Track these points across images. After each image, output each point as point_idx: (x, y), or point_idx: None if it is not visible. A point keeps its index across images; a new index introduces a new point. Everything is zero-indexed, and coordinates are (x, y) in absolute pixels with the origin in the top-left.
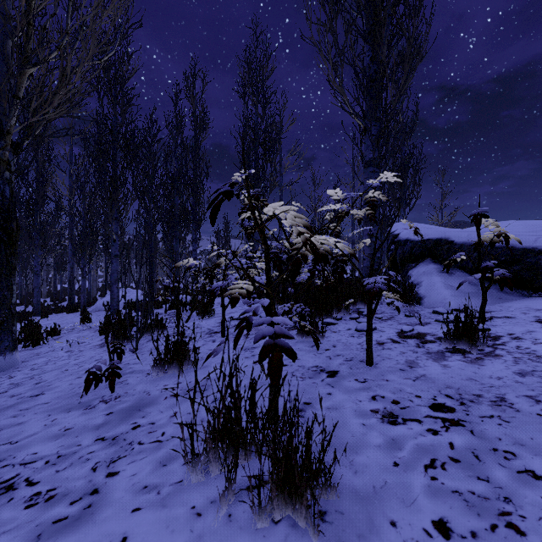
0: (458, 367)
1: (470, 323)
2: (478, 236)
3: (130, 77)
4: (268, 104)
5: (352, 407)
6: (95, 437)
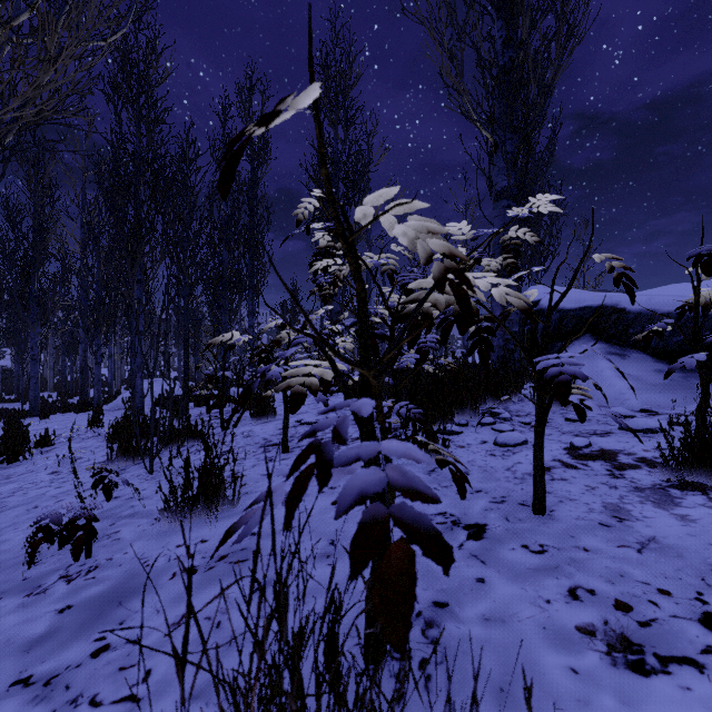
0: (711, 520)
1: (711, 436)
2: (696, 293)
3: (160, 84)
4: (351, 124)
5: (536, 618)
6: (14, 674)
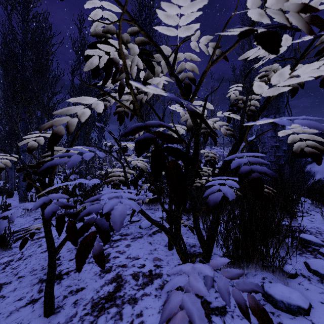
0: None
1: None
2: None
3: (38, 0)
4: (153, 32)
5: None
6: None
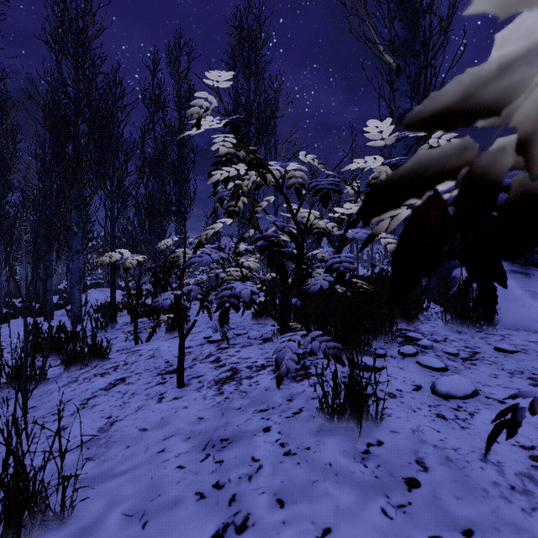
0: None
1: None
2: None
3: (96, 37)
4: (261, 76)
5: None
6: None
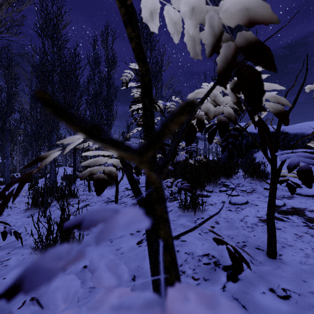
0: None
1: None
2: None
3: (63, 28)
4: (153, 48)
5: None
6: None
